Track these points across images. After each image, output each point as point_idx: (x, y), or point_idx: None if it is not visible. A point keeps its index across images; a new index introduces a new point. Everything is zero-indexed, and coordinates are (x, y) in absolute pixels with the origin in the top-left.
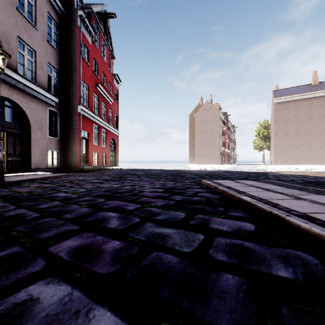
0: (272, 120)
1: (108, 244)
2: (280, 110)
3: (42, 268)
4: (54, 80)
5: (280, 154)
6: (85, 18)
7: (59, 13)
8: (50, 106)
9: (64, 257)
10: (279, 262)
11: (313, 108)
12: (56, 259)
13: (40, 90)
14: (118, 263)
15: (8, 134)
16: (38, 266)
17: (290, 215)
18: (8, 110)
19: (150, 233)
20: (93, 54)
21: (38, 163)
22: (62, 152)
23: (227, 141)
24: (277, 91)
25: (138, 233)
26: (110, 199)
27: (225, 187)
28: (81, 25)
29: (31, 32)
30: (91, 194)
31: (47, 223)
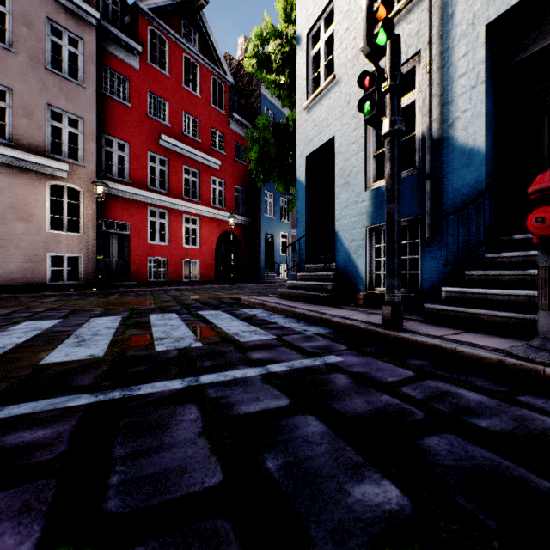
0: None
1: None
2: None
3: None
4: None
5: None
6: None
7: None
8: None
9: None
10: None
11: None
12: None
13: None
14: None
15: (292, 261)
16: None
17: None
18: None
19: None
20: None
21: None
22: None
23: None
24: None
25: None
26: None
27: None
28: None
29: None
30: None
31: None
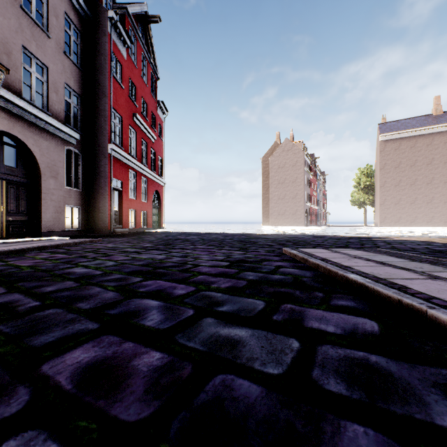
0: (377, 165)
1: (141, 358)
2: (388, 151)
3: (22, 408)
4: (74, 109)
5: (388, 212)
6: (117, 22)
7: (81, 14)
8: (68, 145)
9: (64, 384)
10: (439, 397)
11: (435, 148)
12: (50, 388)
13: (54, 121)
14: (156, 398)
15: (9, 183)
16: (16, 404)
17: (434, 306)
18: (11, 150)
19: (210, 337)
20: (129, 72)
21: (51, 225)
22: (86, 209)
23: (315, 194)
24: (384, 125)
25: (191, 337)
26: (150, 277)
27: (319, 259)
28: (112, 31)
29: (42, 40)
30: (122, 269)
31: (49, 318)
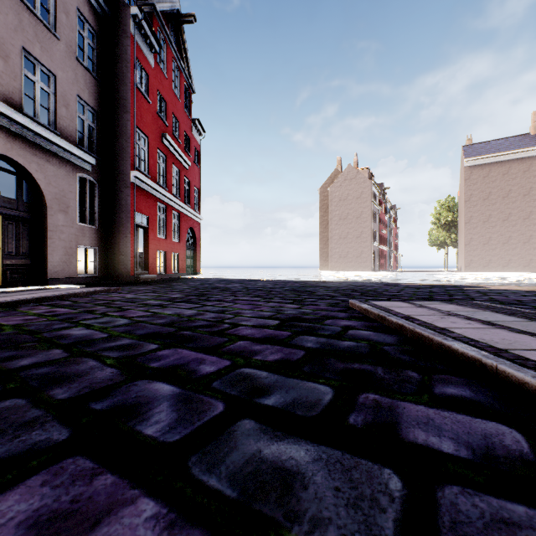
0: (461, 196)
1: (118, 517)
2: (475, 179)
3: None
4: (90, 128)
5: (475, 254)
6: (141, 20)
7: (98, 11)
8: (82, 172)
9: None
10: None
11: (534, 176)
12: None
13: (64, 142)
14: None
15: (6, 218)
16: None
17: None
18: (13, 179)
19: (246, 462)
20: (157, 83)
21: (60, 270)
22: (103, 251)
23: (384, 233)
24: (470, 147)
25: (214, 464)
26: (170, 344)
27: (402, 318)
28: (135, 32)
29: (48, 41)
30: (134, 331)
31: None
